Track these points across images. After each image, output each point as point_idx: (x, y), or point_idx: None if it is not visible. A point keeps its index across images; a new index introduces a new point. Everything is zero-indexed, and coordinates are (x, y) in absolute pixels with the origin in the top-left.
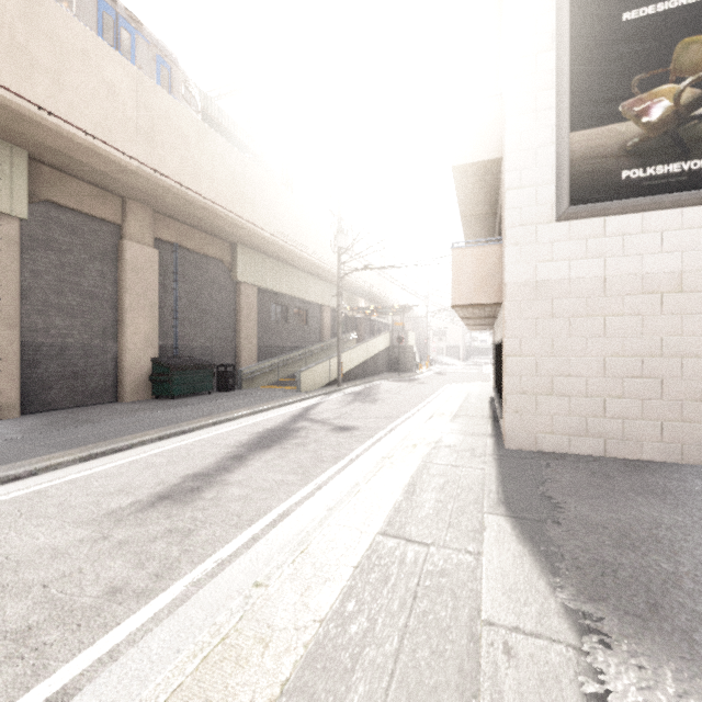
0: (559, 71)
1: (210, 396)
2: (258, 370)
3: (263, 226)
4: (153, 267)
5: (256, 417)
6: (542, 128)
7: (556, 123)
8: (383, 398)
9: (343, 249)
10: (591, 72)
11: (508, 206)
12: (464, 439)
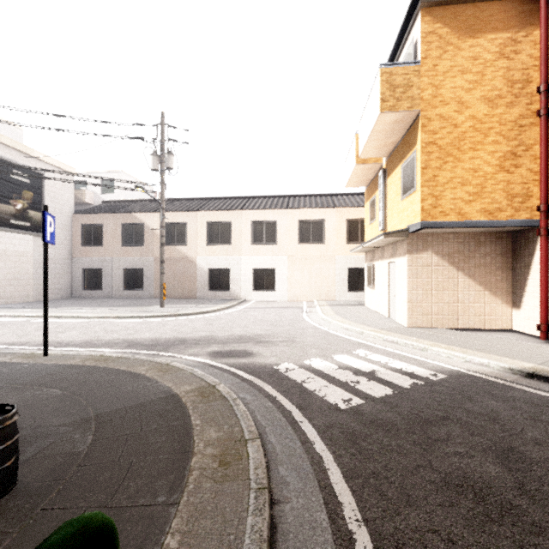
0: None
1: None
2: None
3: None
4: None
5: None
6: None
7: None
8: None
9: None
10: (2, 187)
11: None
12: None
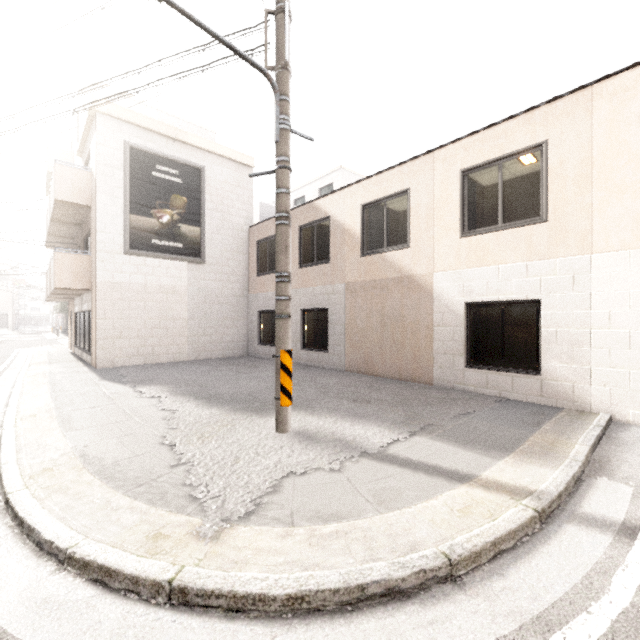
0: (125, 183)
1: None
2: None
3: None
4: None
5: None
6: (117, 207)
7: (124, 207)
8: None
9: None
10: (140, 191)
11: (98, 240)
12: (68, 369)
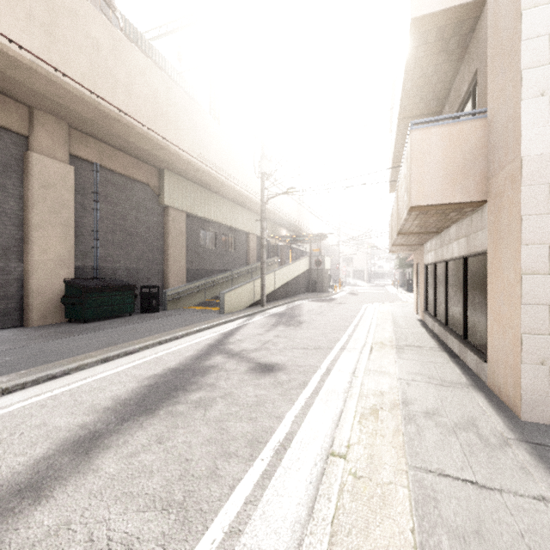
0: None
1: (129, 318)
2: (184, 291)
3: (188, 150)
4: (67, 183)
5: (163, 347)
6: None
7: None
8: (307, 320)
9: (267, 175)
10: None
11: (526, 35)
12: (439, 394)
